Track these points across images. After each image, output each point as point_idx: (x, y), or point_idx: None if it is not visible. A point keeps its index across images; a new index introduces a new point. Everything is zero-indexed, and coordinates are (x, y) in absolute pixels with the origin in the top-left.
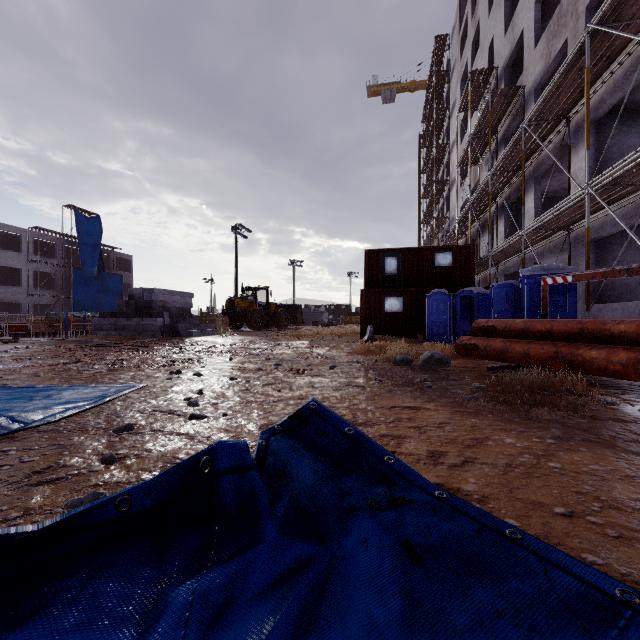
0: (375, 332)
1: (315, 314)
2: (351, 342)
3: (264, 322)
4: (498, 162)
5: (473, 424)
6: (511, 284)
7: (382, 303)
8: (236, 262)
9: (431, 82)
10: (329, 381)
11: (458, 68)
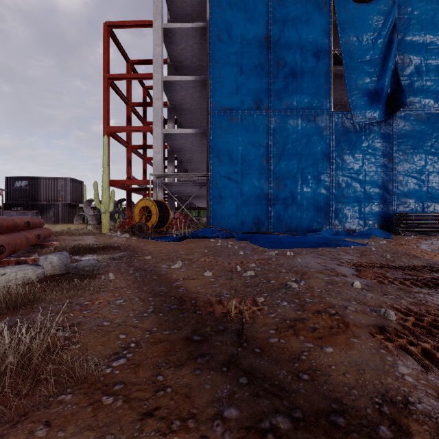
0: None
1: None
2: None
3: None
4: None
5: (143, 246)
6: None
7: None
8: None
9: None
10: (182, 254)
11: None
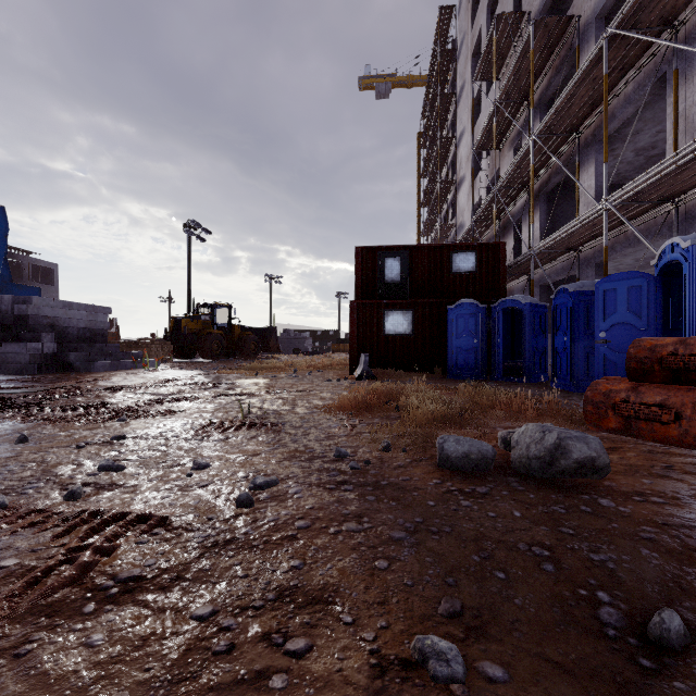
0: (371, 364)
1: (296, 340)
2: (335, 380)
3: (224, 350)
4: (549, 115)
5: None
6: (638, 273)
7: (382, 321)
8: (189, 271)
9: (433, 68)
10: None
11: (468, 42)
